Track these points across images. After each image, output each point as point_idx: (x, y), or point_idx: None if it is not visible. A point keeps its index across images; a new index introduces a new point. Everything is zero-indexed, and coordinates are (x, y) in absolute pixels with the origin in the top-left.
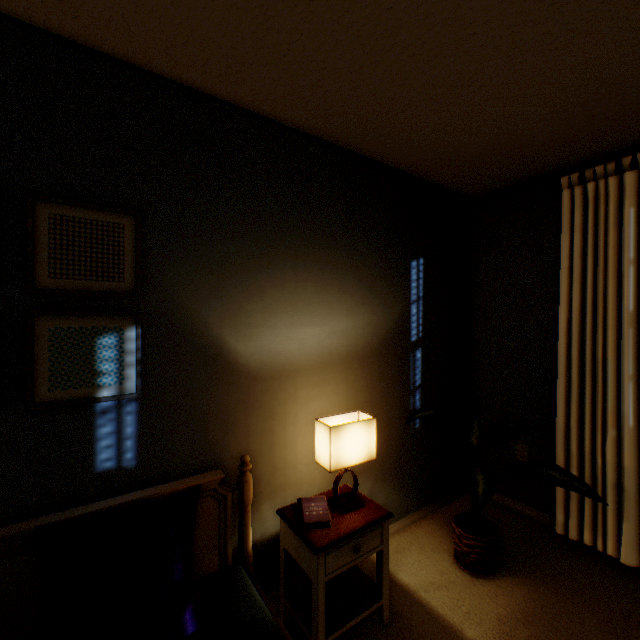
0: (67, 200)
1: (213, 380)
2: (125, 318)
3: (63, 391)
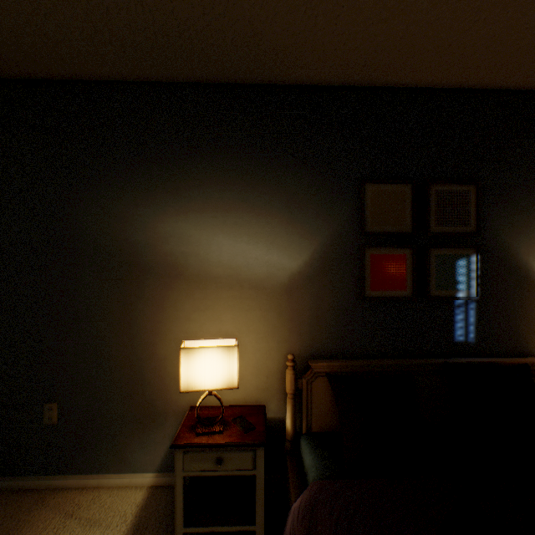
0: (443, 181)
1: (521, 293)
2: (470, 249)
3: (440, 291)
